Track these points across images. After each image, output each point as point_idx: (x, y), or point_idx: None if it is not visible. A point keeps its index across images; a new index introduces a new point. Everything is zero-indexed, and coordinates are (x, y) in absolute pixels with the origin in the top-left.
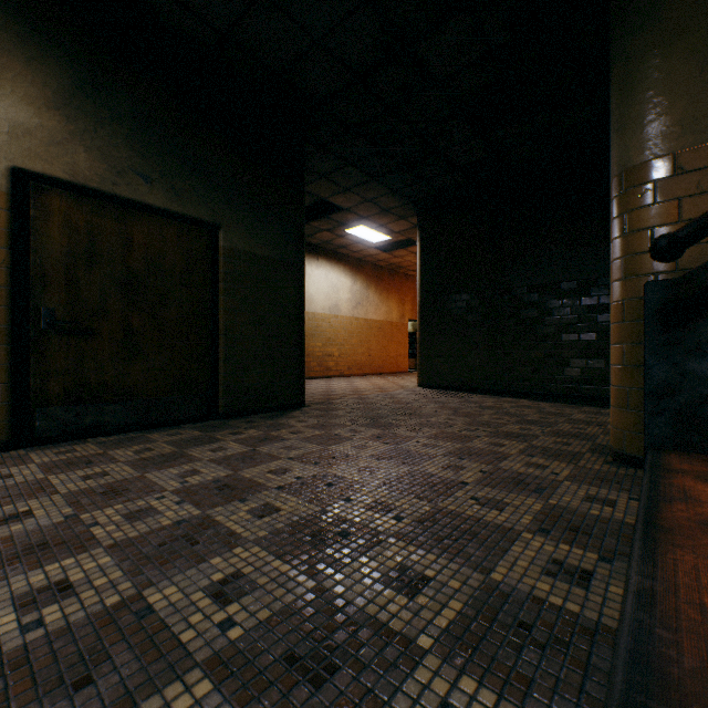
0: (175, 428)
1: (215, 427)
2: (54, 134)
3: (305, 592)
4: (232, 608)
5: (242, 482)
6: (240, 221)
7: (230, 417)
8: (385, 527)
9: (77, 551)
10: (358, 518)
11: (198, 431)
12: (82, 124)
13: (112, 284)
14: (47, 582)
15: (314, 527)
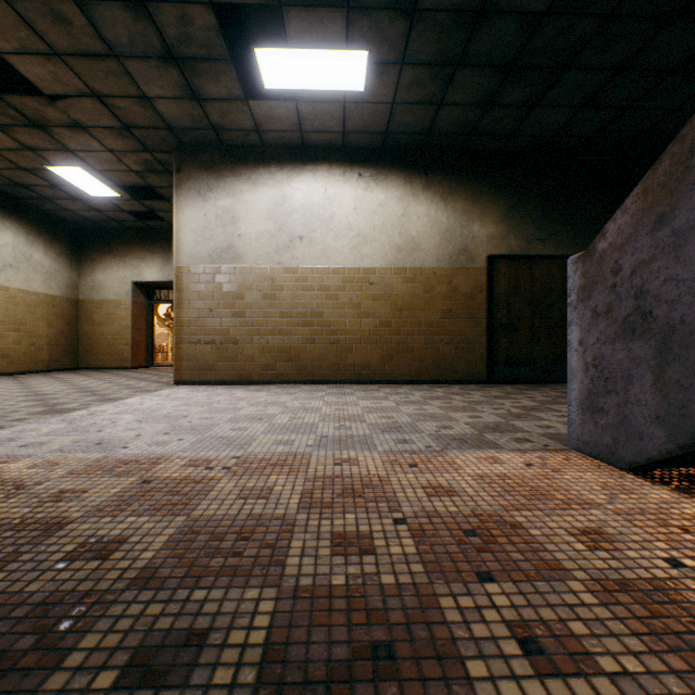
0: (558, 384)
1: None
2: (501, 234)
3: None
4: None
5: None
6: None
7: None
8: None
9: None
10: None
11: None
12: (512, 224)
13: (524, 303)
14: None
15: None
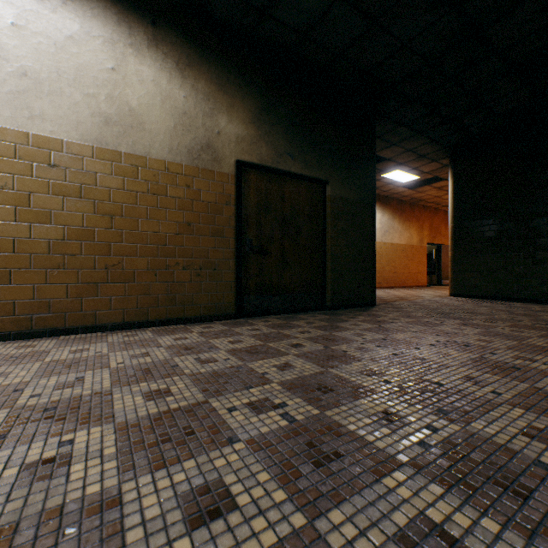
0: (307, 313)
1: (332, 314)
2: (252, 138)
3: (526, 388)
4: (489, 388)
5: (401, 341)
6: (339, 177)
7: (333, 309)
8: (542, 368)
9: (356, 360)
10: (514, 362)
11: (325, 316)
12: (264, 129)
13: (275, 224)
14: (363, 369)
15: (487, 363)
